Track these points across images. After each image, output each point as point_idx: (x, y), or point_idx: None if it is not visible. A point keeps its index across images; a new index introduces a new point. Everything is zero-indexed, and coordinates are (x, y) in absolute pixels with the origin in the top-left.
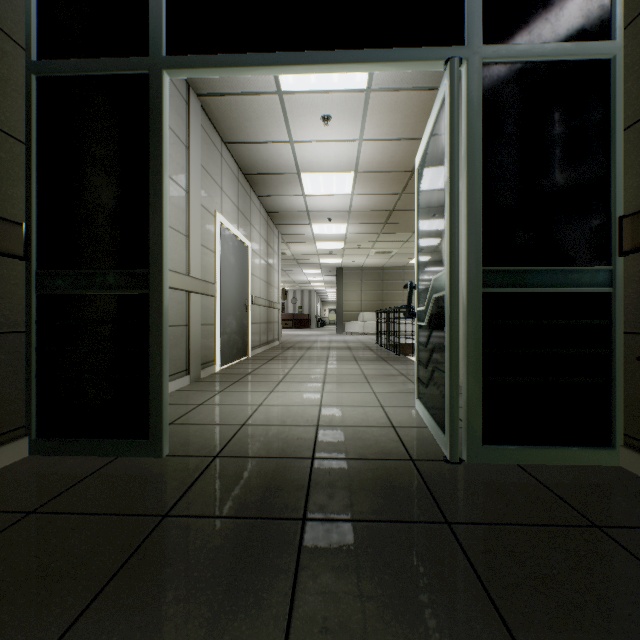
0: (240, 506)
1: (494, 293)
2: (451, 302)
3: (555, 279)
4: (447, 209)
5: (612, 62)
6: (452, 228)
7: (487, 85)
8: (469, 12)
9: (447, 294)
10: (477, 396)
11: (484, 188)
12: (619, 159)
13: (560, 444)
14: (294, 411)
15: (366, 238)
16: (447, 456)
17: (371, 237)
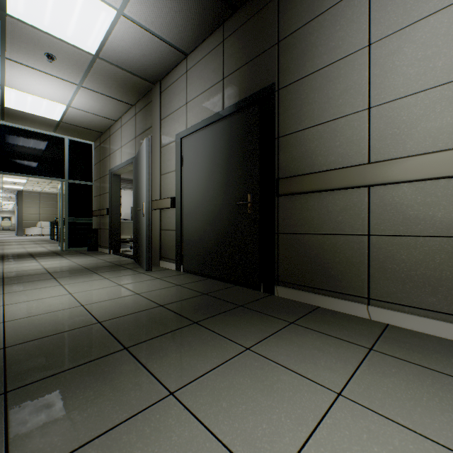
0: (18, 256)
1: (71, 222)
2: (62, 223)
3: (83, 220)
4: (61, 207)
5: (93, 185)
6: (62, 211)
7: (70, 186)
8: (66, 173)
9: (61, 222)
10: (67, 240)
11: (69, 204)
12: (94, 201)
13: (84, 247)
14: (18, 251)
15: (44, 181)
16: (61, 250)
17: (47, 181)
